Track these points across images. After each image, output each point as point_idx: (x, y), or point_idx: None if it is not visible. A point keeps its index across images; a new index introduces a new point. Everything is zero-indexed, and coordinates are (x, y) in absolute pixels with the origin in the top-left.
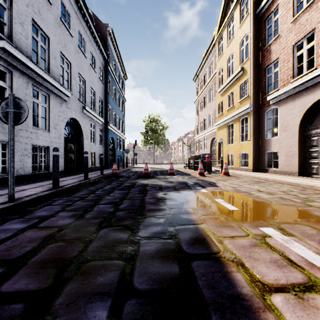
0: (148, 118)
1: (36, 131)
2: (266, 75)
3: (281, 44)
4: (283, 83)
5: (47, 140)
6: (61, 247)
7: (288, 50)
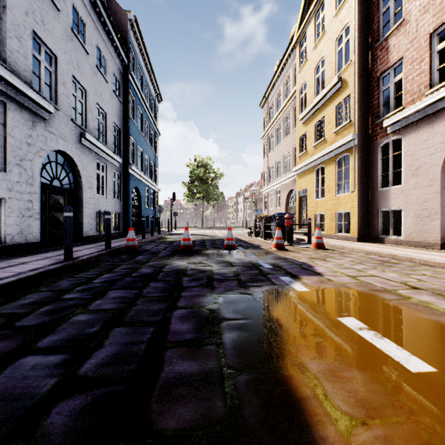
0: (194, 162)
1: None
2: (379, 87)
3: (407, 35)
4: (412, 98)
5: (0, 187)
6: None
7: (421, 42)
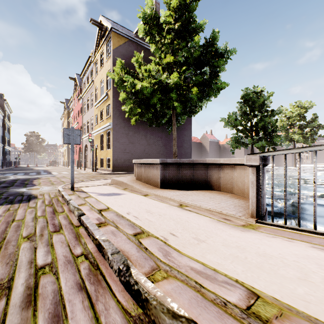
0: (29, 133)
1: None
2: None
3: None
4: None
5: None
6: (21, 168)
7: None
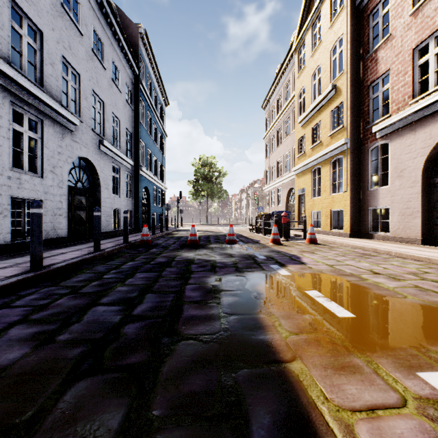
0: (198, 161)
1: (18, 176)
2: (370, 95)
3: (393, 49)
4: (397, 106)
5: (39, 190)
6: None
7: (405, 56)
